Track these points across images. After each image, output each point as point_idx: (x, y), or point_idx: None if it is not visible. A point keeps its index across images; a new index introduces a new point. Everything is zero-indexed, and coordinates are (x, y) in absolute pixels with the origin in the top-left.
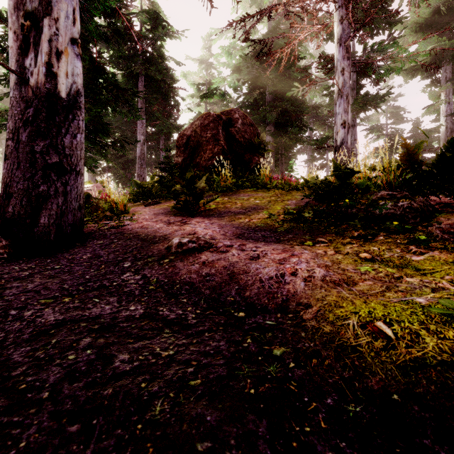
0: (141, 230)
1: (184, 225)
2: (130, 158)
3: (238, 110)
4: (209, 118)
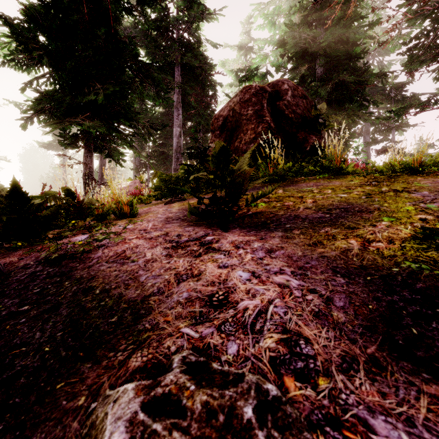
0: (107, 270)
1: (205, 254)
2: (171, 154)
3: (287, 80)
4: (250, 91)
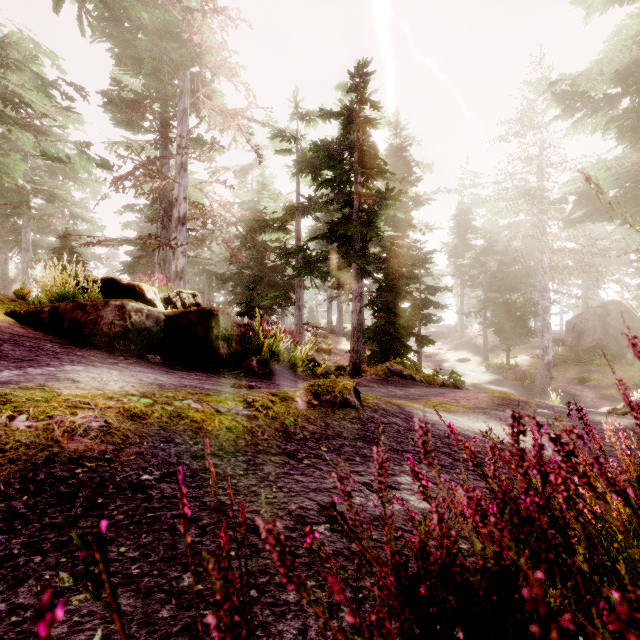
0: (569, 391)
1: (582, 391)
2: None
3: (615, 301)
4: (590, 314)
